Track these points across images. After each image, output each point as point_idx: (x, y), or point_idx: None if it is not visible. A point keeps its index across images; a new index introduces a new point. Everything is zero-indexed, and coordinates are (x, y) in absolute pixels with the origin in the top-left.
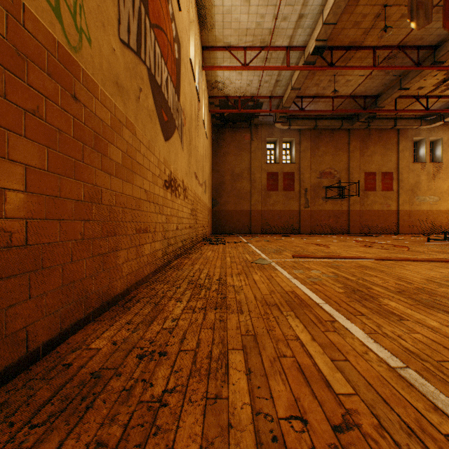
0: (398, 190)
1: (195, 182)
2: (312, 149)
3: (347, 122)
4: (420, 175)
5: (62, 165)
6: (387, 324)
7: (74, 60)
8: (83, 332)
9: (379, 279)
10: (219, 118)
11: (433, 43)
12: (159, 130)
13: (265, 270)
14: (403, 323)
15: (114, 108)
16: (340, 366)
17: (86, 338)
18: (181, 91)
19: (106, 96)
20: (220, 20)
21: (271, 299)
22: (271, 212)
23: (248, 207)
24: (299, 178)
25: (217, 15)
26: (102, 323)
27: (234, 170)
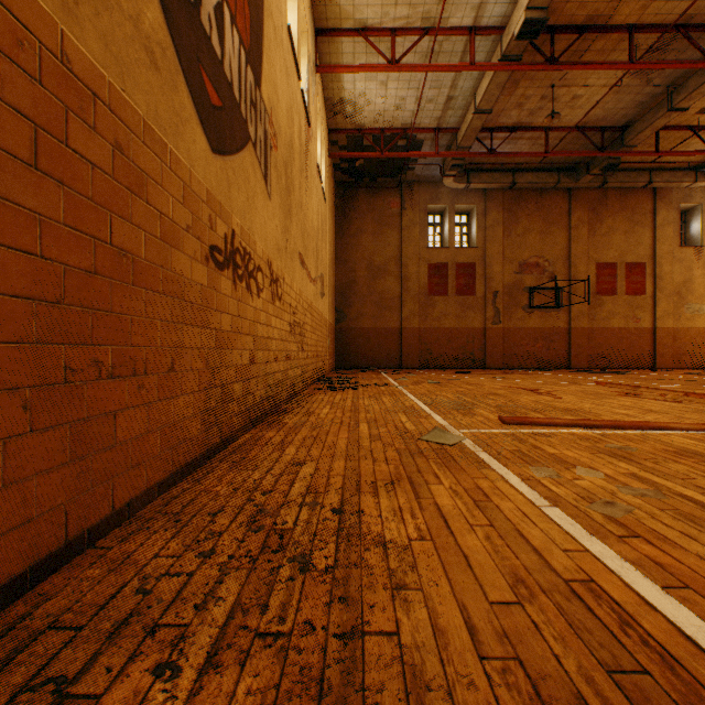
0: (655, 293)
1: (300, 273)
2: (506, 223)
3: (568, 176)
4: (693, 267)
5: None
6: None
7: None
8: None
9: None
10: (348, 170)
11: None
12: (190, 114)
13: (457, 466)
14: None
15: None
16: None
17: None
18: (264, 72)
19: None
20: None
21: (540, 653)
22: (435, 331)
23: (396, 323)
24: (484, 273)
25: None
26: None
27: (373, 259)
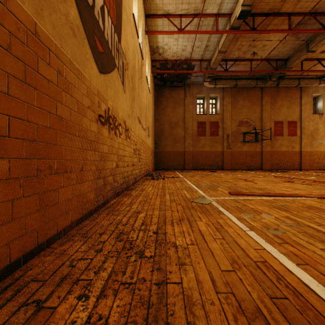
0: (301, 135)
1: (138, 126)
2: (233, 103)
3: (261, 81)
4: (318, 123)
5: None
6: None
7: None
8: None
9: None
10: (160, 79)
11: None
12: (90, 56)
13: (209, 213)
14: None
15: None
16: None
17: None
18: (122, 35)
19: None
20: None
21: (242, 290)
22: (200, 152)
23: (182, 149)
24: (223, 126)
25: None
26: None
27: (172, 120)
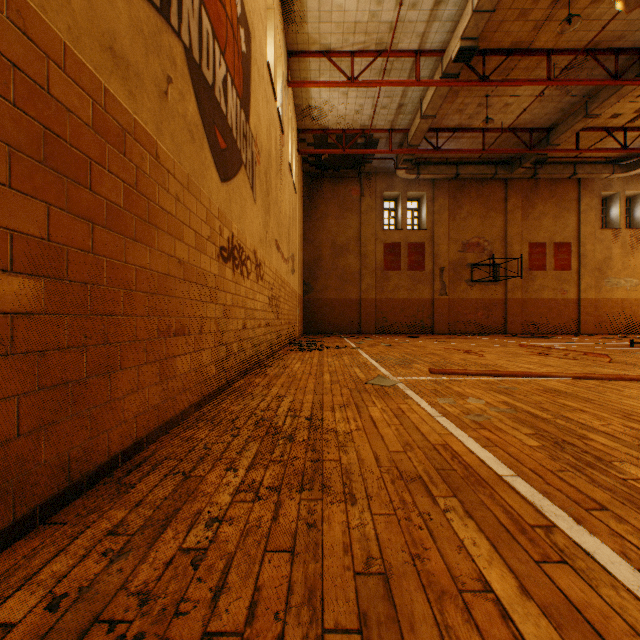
0: (579, 269)
1: (276, 256)
2: (451, 208)
3: (504, 168)
4: (612, 246)
5: None
6: None
7: None
8: (2, 563)
9: (591, 417)
10: (314, 163)
11: (639, 43)
12: (210, 161)
13: (389, 398)
14: None
15: (104, 95)
16: None
17: None
18: (251, 108)
19: (81, 64)
20: (315, 9)
21: (407, 465)
22: (390, 302)
23: (356, 294)
24: (432, 252)
25: None
26: (56, 533)
27: (336, 239)
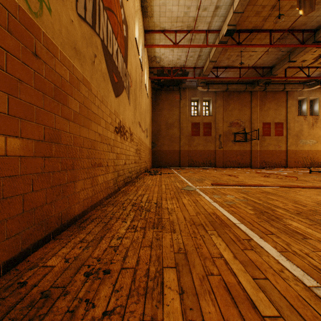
0: (287, 135)
1: (139, 129)
2: (224, 105)
3: (250, 86)
4: (303, 124)
5: (23, 110)
6: (294, 242)
7: (35, 24)
8: (43, 250)
9: (280, 202)
10: (157, 83)
11: (313, 27)
12: (111, 89)
13: (191, 195)
14: (307, 242)
15: (72, 67)
16: (262, 285)
17: (44, 256)
18: (128, 61)
19: (65, 57)
20: (157, 10)
21: (197, 220)
22: (194, 151)
23: (177, 148)
24: (215, 127)
25: (155, 6)
26: (59, 241)
27: (168, 121)
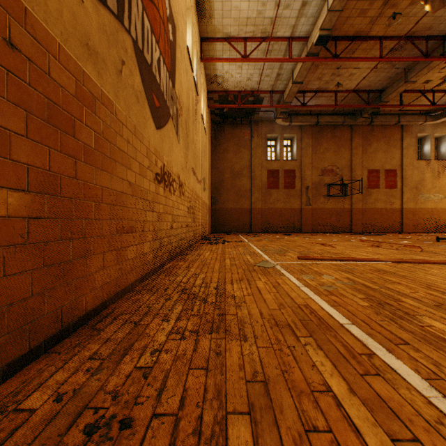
0: (402, 188)
1: (193, 178)
2: (314, 145)
3: (350, 118)
4: (425, 172)
5: None
6: None
7: None
8: (23, 376)
9: (405, 287)
10: (219, 114)
11: (442, 32)
12: (149, 116)
13: (270, 275)
14: None
15: (82, 75)
16: None
17: (22, 387)
18: (176, 78)
19: (68, 56)
20: (219, 9)
21: (281, 317)
22: (271, 210)
23: (248, 205)
24: (301, 176)
25: (216, 2)
26: (55, 358)
27: (234, 167)
